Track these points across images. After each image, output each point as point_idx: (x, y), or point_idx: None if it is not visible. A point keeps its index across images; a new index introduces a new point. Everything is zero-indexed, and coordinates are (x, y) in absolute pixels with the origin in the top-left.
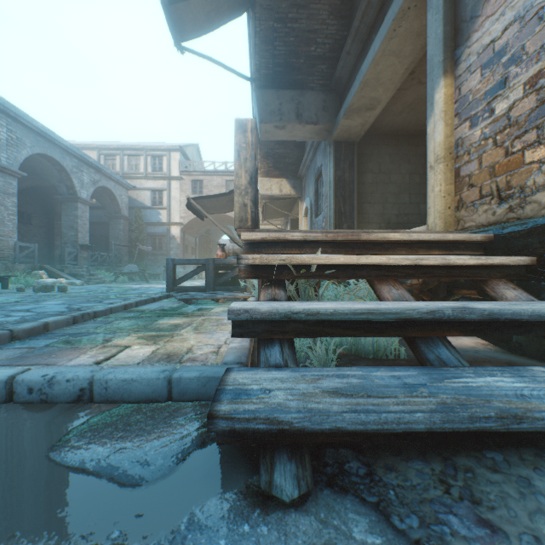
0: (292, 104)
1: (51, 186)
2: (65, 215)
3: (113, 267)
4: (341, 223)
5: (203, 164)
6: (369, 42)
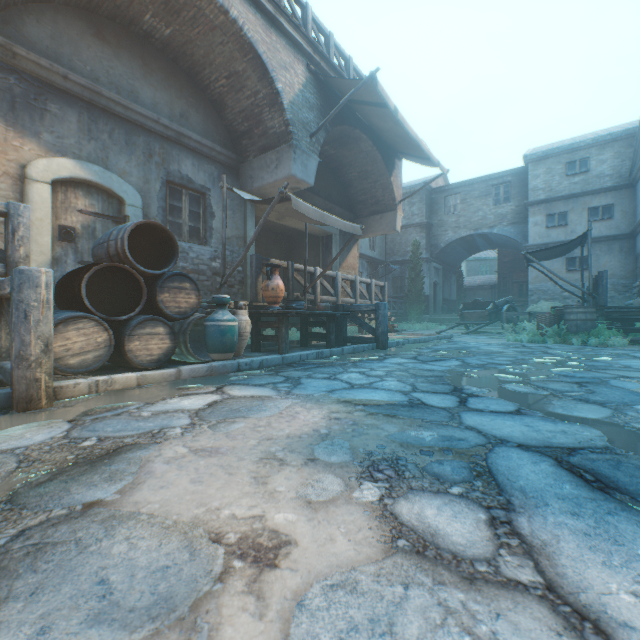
0: None
1: None
2: None
3: None
4: None
5: None
6: None
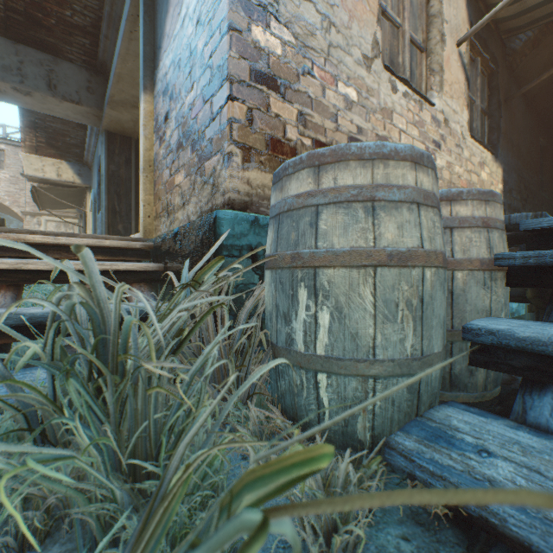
0: (41, 68)
1: None
2: None
3: None
4: (116, 223)
5: None
6: None
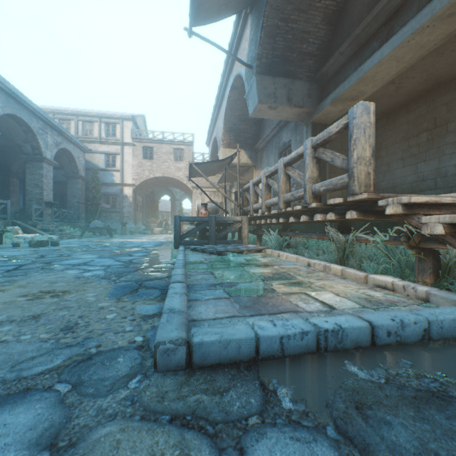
0: (284, 89)
1: (9, 145)
2: (29, 174)
3: (76, 223)
4: None
5: (153, 133)
6: (367, 47)
